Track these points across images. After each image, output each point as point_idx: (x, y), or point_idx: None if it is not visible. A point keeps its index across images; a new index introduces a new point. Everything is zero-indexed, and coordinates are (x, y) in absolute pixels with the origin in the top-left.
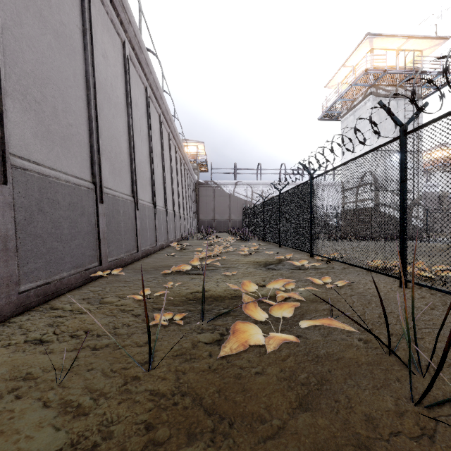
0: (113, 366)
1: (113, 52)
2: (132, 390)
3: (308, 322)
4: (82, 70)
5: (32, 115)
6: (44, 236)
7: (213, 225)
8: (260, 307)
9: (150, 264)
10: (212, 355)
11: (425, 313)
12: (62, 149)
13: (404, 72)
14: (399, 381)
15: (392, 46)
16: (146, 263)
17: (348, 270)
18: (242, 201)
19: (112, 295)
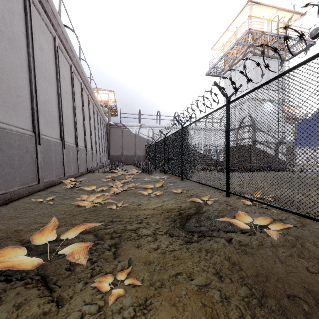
0: None
1: None
2: None
3: None
4: None
5: None
6: None
7: (122, 159)
8: None
9: None
10: None
11: None
12: None
13: (278, 34)
14: None
15: (265, 16)
16: None
17: (315, 229)
18: (145, 140)
19: None
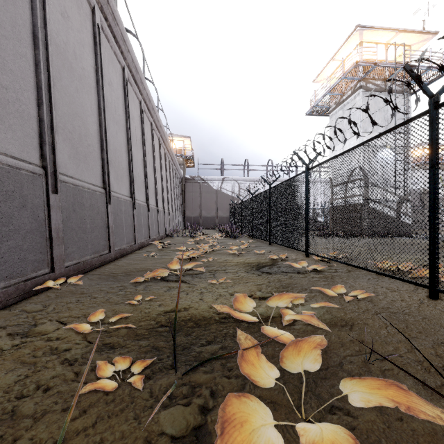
0: None
1: (77, 15)
2: None
3: (356, 392)
4: (26, 22)
5: None
6: None
7: (200, 222)
8: (261, 339)
9: (122, 267)
10: None
11: None
12: None
13: (395, 65)
14: None
15: (382, 40)
16: (119, 266)
17: (354, 273)
18: (229, 198)
19: (52, 319)
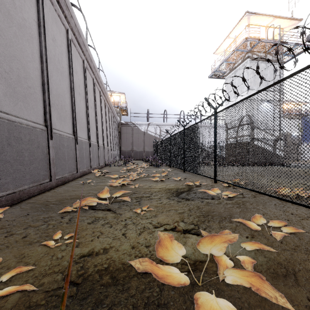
0: None
1: None
2: None
3: None
4: None
5: None
6: None
7: (132, 155)
8: None
9: (59, 195)
10: None
11: None
12: None
13: (273, 41)
14: None
15: (263, 23)
16: (56, 194)
17: (260, 198)
18: (153, 137)
19: None
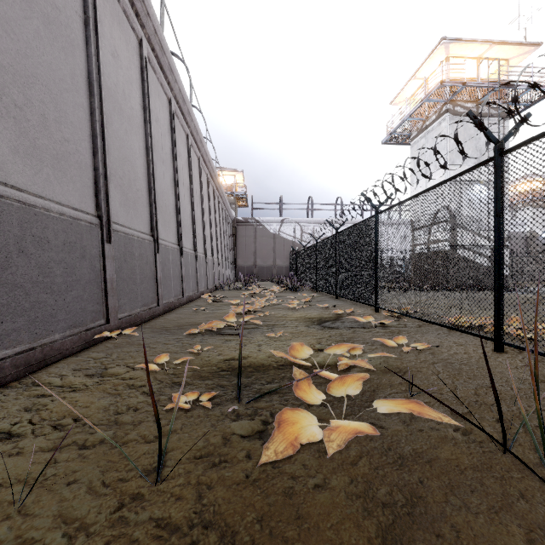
0: (106, 477)
1: (126, 51)
2: (130, 518)
3: (385, 406)
4: (83, 70)
5: (11, 123)
6: (26, 286)
7: (254, 272)
8: (316, 381)
9: (173, 321)
10: (251, 456)
11: None
12: (54, 171)
13: (488, 85)
14: (524, 498)
15: (473, 54)
16: (169, 320)
17: (425, 328)
18: (290, 243)
19: (119, 364)
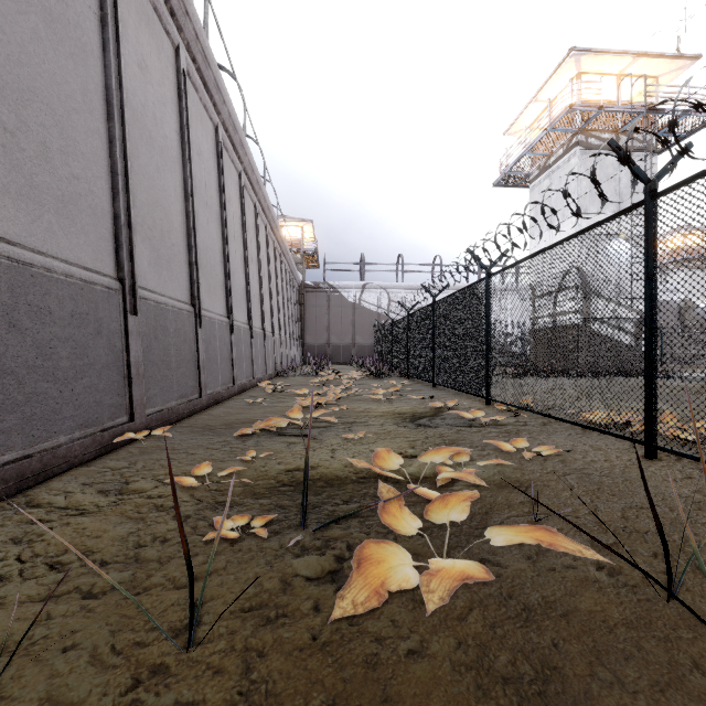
0: (118, 640)
1: (157, 61)
2: (148, 701)
3: (503, 536)
4: (98, 85)
5: None
6: (19, 372)
7: (328, 353)
8: (408, 499)
9: (220, 418)
10: (320, 608)
11: (703, 508)
12: (59, 219)
13: (631, 110)
14: (698, 669)
15: (611, 70)
16: (214, 417)
17: (551, 427)
18: (374, 315)
19: (145, 477)
